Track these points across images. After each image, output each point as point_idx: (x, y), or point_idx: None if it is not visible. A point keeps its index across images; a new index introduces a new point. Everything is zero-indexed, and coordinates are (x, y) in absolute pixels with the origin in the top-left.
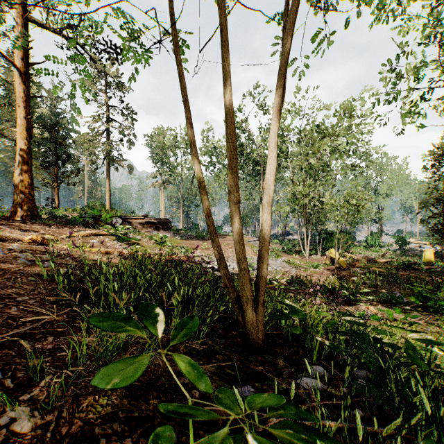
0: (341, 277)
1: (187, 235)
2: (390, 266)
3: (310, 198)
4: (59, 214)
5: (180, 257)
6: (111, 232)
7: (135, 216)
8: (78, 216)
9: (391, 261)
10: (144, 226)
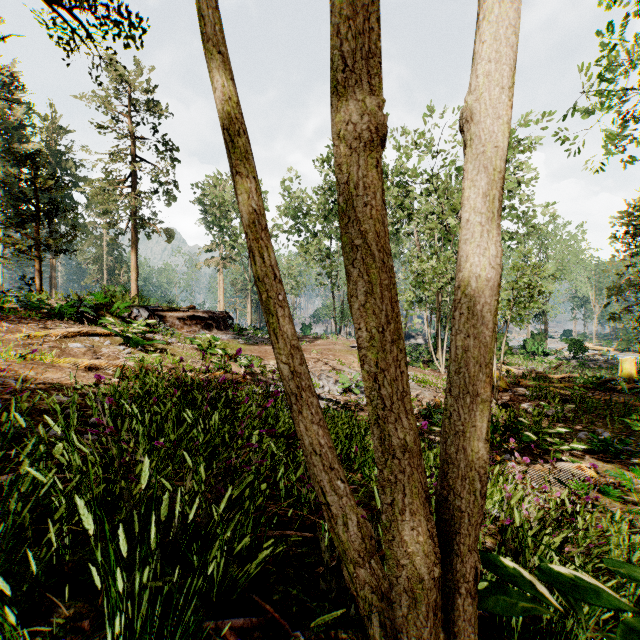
0: (506, 405)
1: (256, 337)
2: (572, 384)
3: (447, 279)
4: (37, 302)
5: (233, 375)
6: (114, 330)
7: (173, 308)
8: (68, 304)
9: (571, 376)
10: (186, 323)
